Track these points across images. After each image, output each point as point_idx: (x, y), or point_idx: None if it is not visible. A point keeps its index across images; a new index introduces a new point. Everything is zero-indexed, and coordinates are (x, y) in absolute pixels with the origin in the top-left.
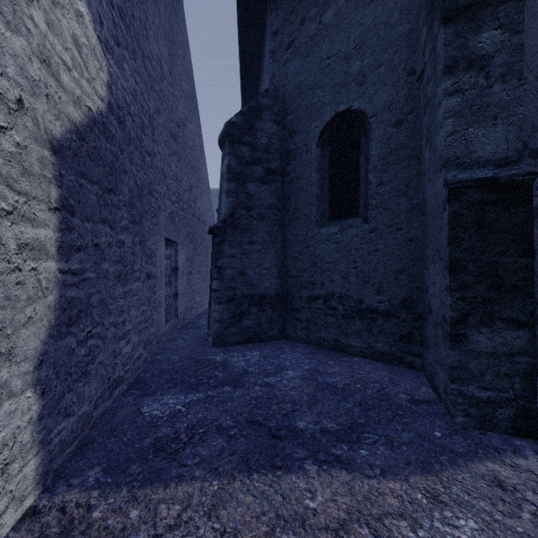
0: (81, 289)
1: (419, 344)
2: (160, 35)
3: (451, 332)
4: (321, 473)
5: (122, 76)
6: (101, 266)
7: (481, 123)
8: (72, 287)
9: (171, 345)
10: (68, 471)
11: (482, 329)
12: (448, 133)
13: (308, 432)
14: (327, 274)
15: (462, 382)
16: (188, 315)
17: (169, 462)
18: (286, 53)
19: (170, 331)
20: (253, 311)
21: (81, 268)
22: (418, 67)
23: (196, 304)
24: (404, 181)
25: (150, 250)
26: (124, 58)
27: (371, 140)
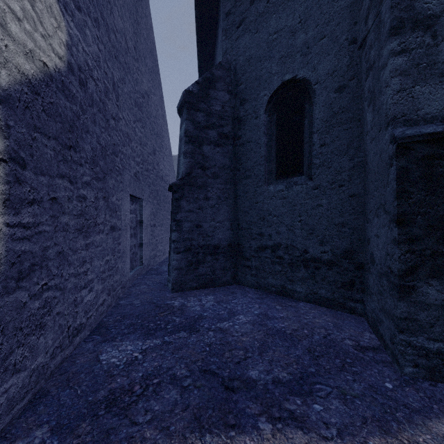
0: (34, 242)
1: (360, 291)
2: (124, 13)
3: (400, 284)
4: (276, 434)
5: (83, 41)
6: (59, 220)
7: (428, 81)
8: (23, 240)
9: (134, 289)
10: (15, 430)
11: (432, 282)
12: (395, 91)
13: (260, 383)
14: (274, 227)
15: (411, 333)
16: (152, 262)
17: (120, 420)
18: (237, 30)
19: (135, 277)
20: (208, 259)
21: (35, 221)
22: (359, 36)
23: (159, 252)
24: (346, 141)
25: (114, 205)
26: (86, 24)
27: (315, 105)
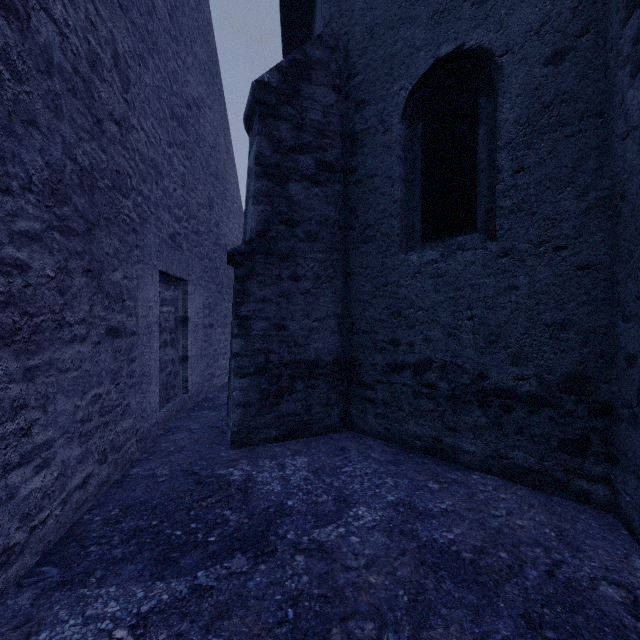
0: None
1: (604, 459)
2: None
3: None
4: None
5: None
6: None
7: None
8: None
9: (165, 442)
10: None
11: None
12: None
13: None
14: (419, 328)
15: None
16: (207, 387)
17: None
18: None
19: (171, 416)
20: (298, 387)
21: None
22: None
23: (220, 370)
24: (570, 159)
25: (118, 287)
26: None
27: (503, 96)
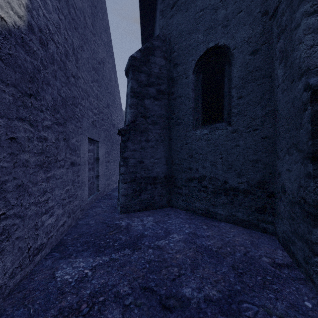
0: None
1: (271, 214)
2: None
3: (315, 213)
4: None
5: (44, 8)
6: (18, 157)
7: None
8: None
9: (91, 211)
10: None
11: None
12: (308, 46)
13: (193, 301)
14: (200, 162)
15: None
16: (106, 189)
17: None
18: (171, 10)
19: (92, 201)
20: (148, 188)
21: None
22: (271, 8)
23: (112, 182)
24: (259, 94)
25: (74, 145)
26: None
27: (234, 66)
